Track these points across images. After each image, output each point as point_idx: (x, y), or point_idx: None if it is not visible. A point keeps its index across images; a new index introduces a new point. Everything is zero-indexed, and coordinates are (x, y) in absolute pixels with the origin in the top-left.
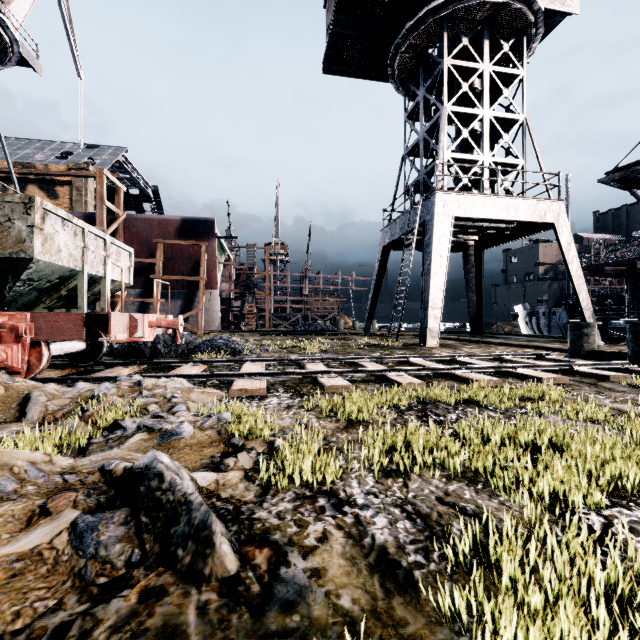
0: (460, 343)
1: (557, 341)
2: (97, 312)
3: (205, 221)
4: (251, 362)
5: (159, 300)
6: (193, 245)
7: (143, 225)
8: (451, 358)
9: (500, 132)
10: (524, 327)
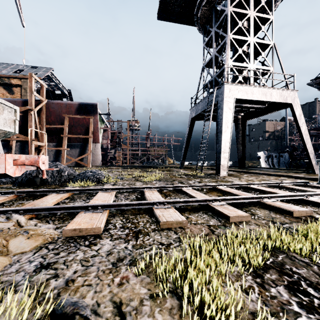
0: (238, 173)
1: (291, 172)
2: None
3: (92, 105)
4: (104, 190)
5: (66, 148)
6: (85, 118)
7: (57, 106)
8: (246, 185)
9: (260, 51)
10: (264, 163)
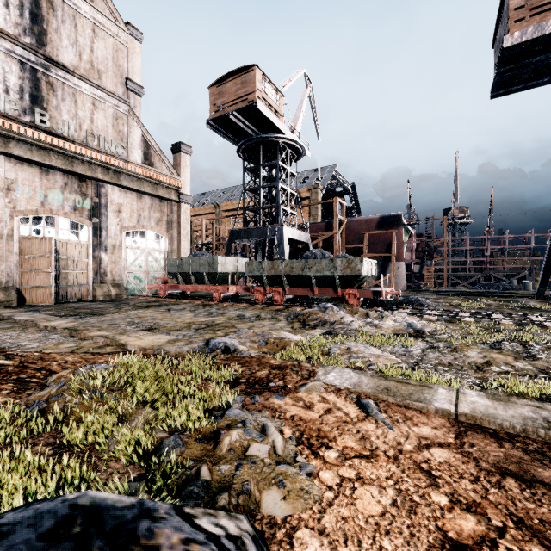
0: None
1: None
2: (378, 290)
3: (395, 216)
4: (430, 310)
5: None
6: (387, 233)
7: (356, 224)
8: None
9: None
10: None
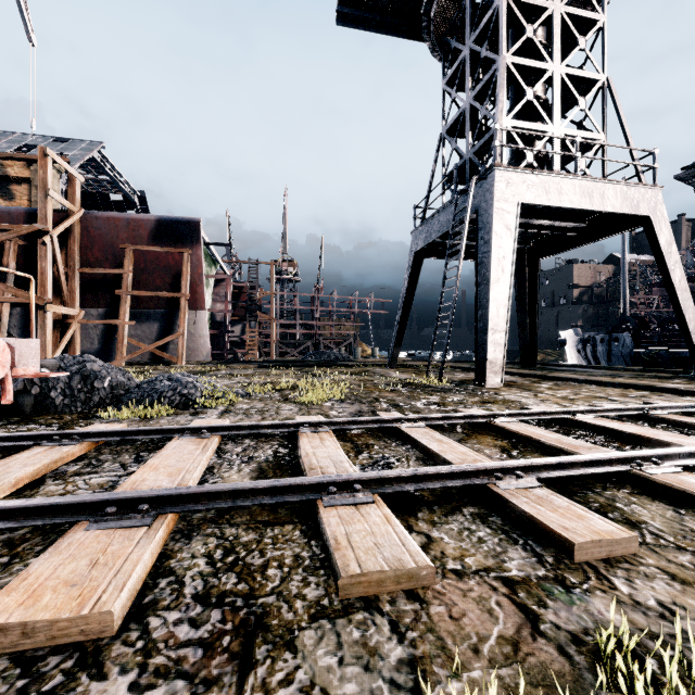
0: (525, 379)
1: (646, 376)
2: None
3: (187, 222)
4: (189, 434)
5: (127, 322)
6: (172, 253)
7: (106, 226)
8: (564, 416)
9: (575, 96)
10: (575, 356)
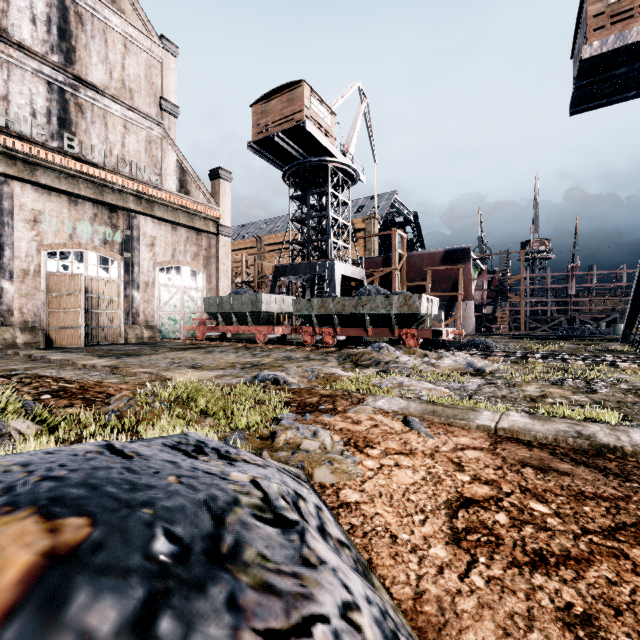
0: None
1: None
2: (438, 329)
3: (462, 249)
4: (496, 352)
5: None
6: (453, 268)
7: (418, 259)
8: None
9: None
10: None
